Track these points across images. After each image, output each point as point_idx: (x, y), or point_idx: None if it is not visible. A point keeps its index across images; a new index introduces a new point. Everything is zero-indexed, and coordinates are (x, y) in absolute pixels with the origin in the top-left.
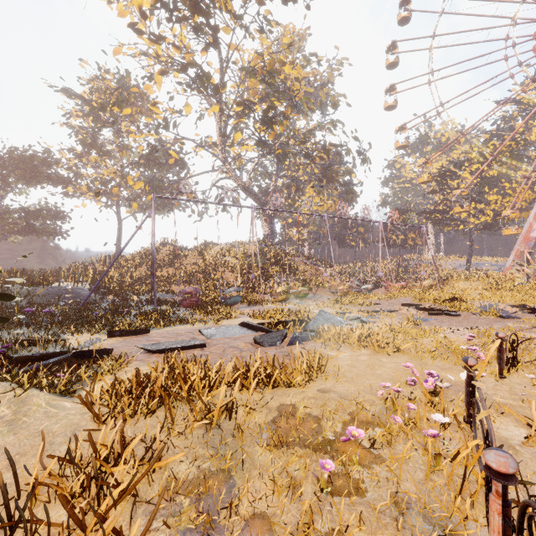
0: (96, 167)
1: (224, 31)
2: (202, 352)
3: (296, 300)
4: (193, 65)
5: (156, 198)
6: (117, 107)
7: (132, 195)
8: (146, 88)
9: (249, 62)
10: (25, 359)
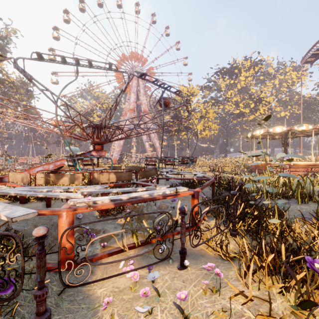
0: None
1: None
2: None
3: None
4: None
5: None
6: None
7: None
8: None
9: None
10: None
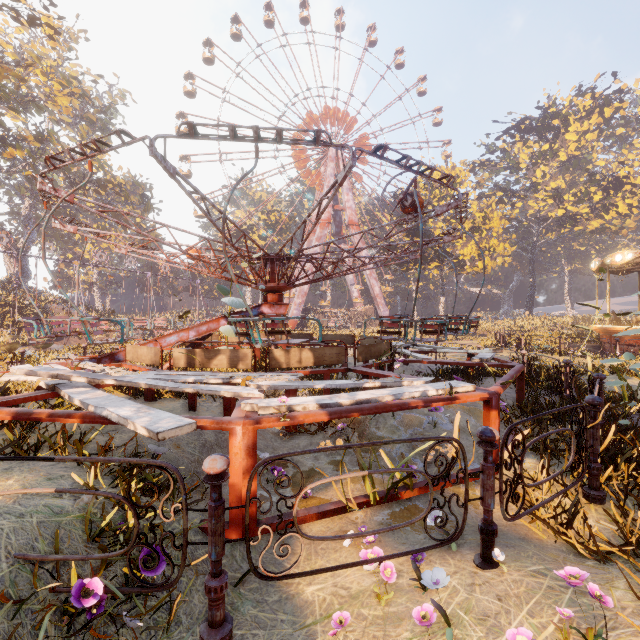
0: None
1: None
2: None
3: (31, 350)
4: None
5: None
6: None
7: None
8: None
9: None
10: None
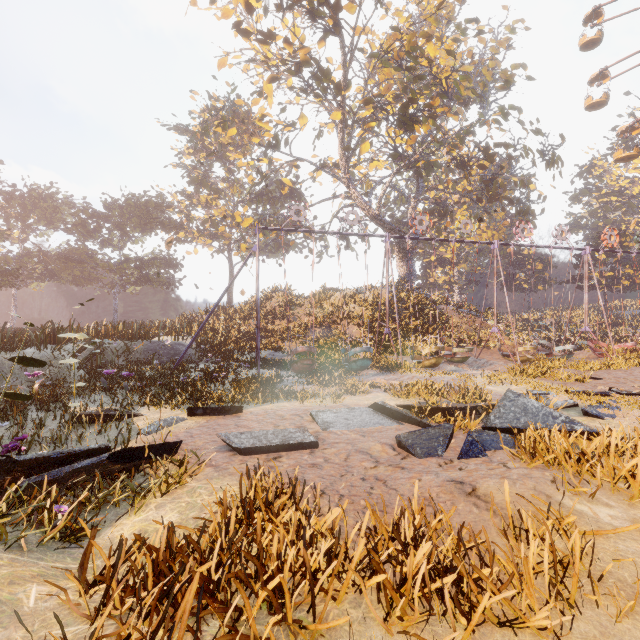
0: (207, 208)
1: (347, 10)
2: (311, 457)
3: (449, 366)
4: (309, 63)
5: (266, 237)
6: (222, 129)
7: (241, 235)
8: (255, 103)
9: (380, 44)
10: (38, 463)
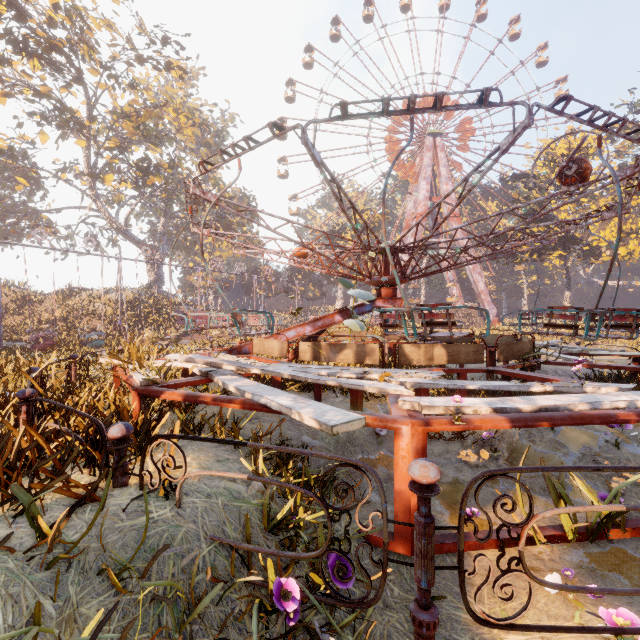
0: None
1: (90, 71)
2: None
3: None
4: (51, 97)
5: None
6: None
7: None
8: None
9: (121, 109)
10: None
